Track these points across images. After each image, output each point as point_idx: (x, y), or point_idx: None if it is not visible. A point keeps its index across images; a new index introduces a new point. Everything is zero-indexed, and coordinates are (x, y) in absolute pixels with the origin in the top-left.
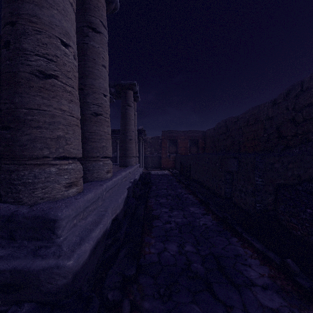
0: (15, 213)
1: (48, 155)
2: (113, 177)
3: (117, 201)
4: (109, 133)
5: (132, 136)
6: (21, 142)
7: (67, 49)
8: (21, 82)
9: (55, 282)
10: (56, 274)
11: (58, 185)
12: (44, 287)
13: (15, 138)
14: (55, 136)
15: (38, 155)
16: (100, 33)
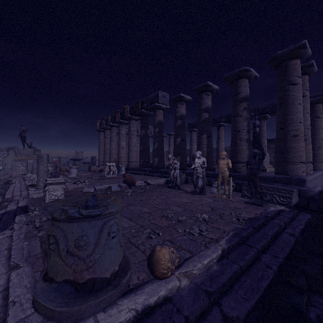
0: (291, 177)
1: (297, 161)
2: (313, 173)
3: (321, 184)
4: (311, 149)
5: (321, 143)
6: (288, 157)
7: (301, 124)
8: (288, 140)
9: (309, 193)
10: (310, 191)
11: (300, 171)
12: (306, 194)
13: (286, 156)
14: (299, 155)
15: (294, 161)
16: (305, 96)
